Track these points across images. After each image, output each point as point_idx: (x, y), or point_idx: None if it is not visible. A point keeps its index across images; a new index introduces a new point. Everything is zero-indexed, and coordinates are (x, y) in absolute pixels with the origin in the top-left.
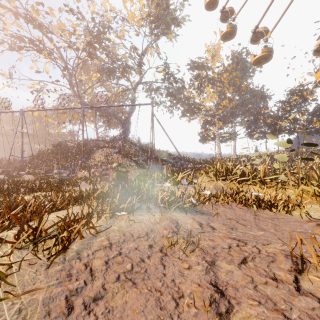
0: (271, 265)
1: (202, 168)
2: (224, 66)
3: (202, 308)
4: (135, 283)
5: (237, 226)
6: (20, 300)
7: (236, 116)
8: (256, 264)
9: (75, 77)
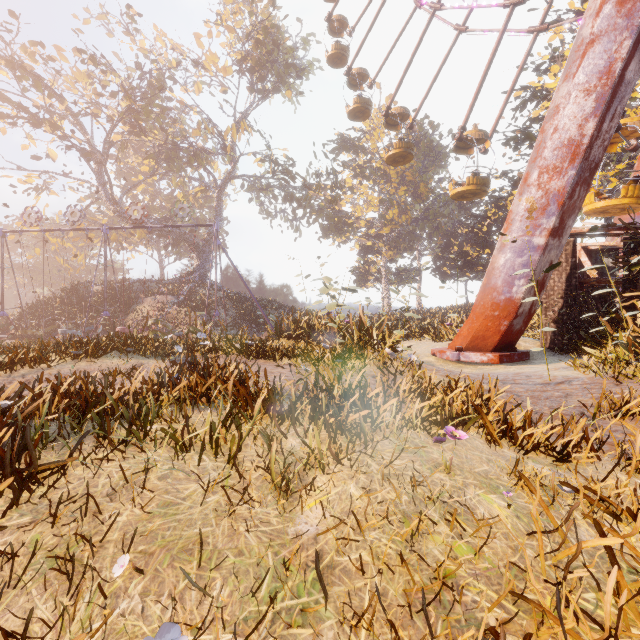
0: None
1: None
2: None
3: None
4: None
5: None
6: None
7: (417, 238)
8: None
9: (105, 169)
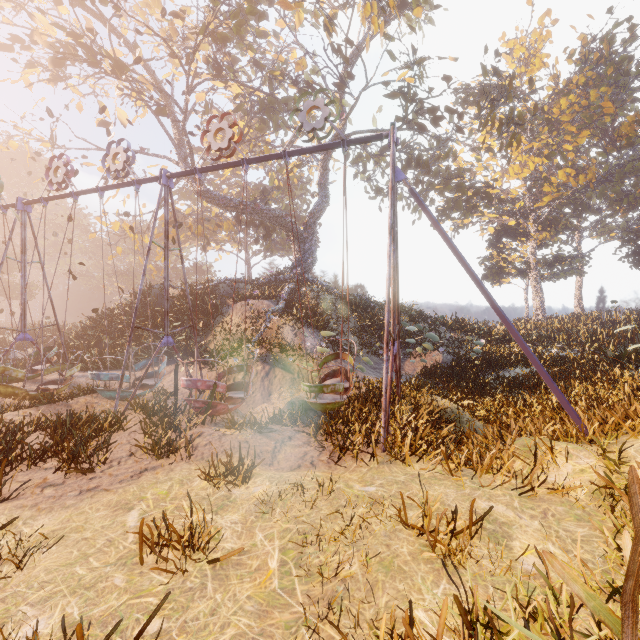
0: None
1: None
2: None
3: None
4: None
5: None
6: None
7: (591, 210)
8: None
9: (184, 129)
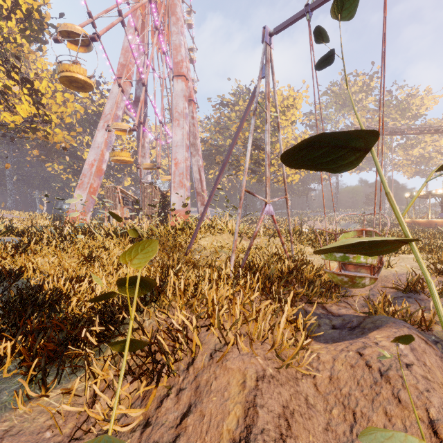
0: None
1: None
2: None
3: None
4: None
5: None
6: None
7: None
8: None
9: None
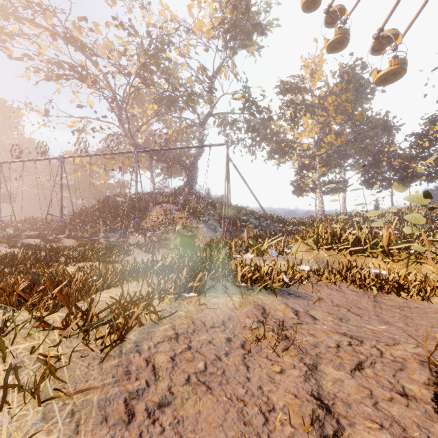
0: (398, 374)
1: (297, 232)
2: (329, 86)
3: (301, 428)
4: (210, 388)
5: (349, 316)
6: (72, 400)
7: (347, 156)
8: (376, 372)
9: (126, 111)
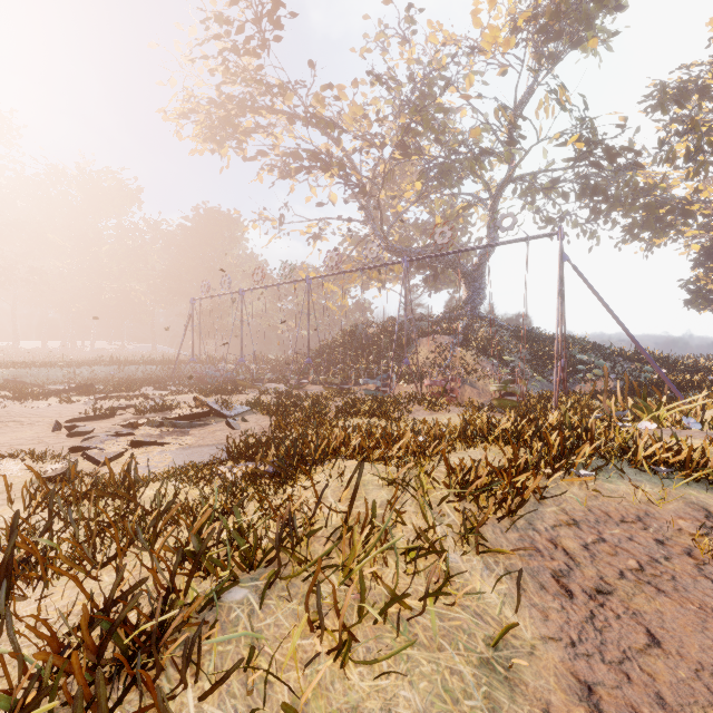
0: None
1: (708, 385)
2: None
3: None
4: (662, 591)
5: None
6: (500, 560)
7: None
8: None
9: (378, 201)
